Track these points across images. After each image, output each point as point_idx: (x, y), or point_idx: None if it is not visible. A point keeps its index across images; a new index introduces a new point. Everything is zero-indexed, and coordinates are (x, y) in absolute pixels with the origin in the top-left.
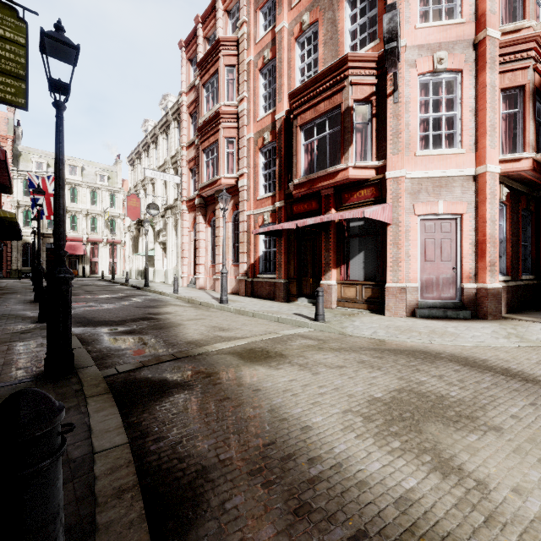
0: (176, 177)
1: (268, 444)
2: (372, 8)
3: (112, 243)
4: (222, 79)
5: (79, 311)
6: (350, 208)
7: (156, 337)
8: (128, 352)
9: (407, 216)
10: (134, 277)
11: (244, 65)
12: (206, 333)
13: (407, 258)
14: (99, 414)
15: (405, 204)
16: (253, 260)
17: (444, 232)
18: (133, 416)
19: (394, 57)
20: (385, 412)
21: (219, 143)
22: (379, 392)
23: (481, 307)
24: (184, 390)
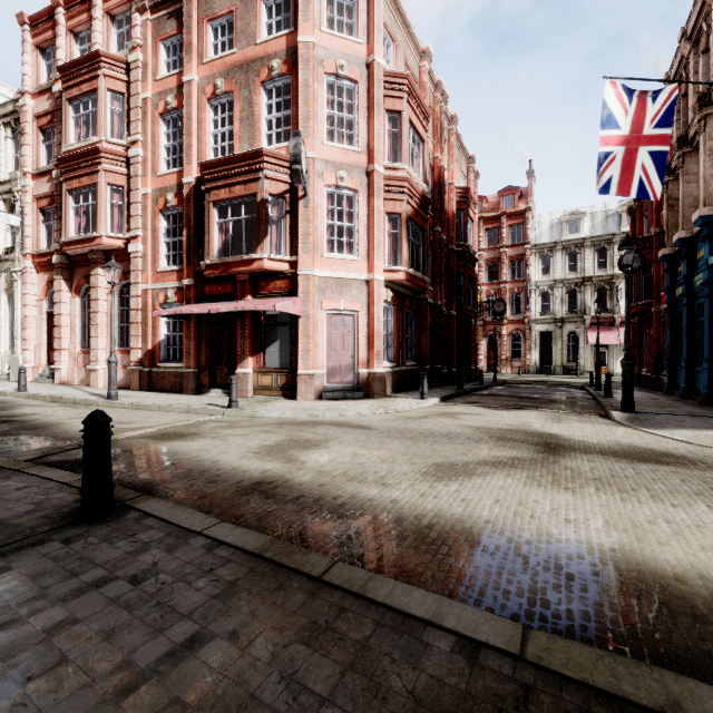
0: (12, 217)
1: (190, 470)
2: (287, 106)
3: None
4: (104, 106)
5: None
6: (266, 296)
7: (39, 435)
8: (14, 449)
9: (316, 310)
10: None
11: (138, 100)
12: None
13: (316, 347)
14: (46, 473)
15: (314, 299)
16: (151, 346)
17: (345, 326)
18: None
19: (299, 176)
20: (269, 450)
21: (98, 189)
22: (270, 443)
23: (371, 388)
24: None
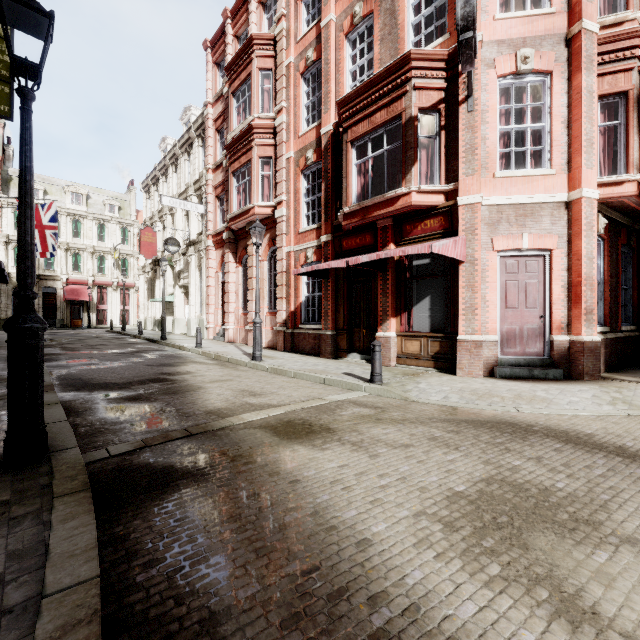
0: (200, 207)
1: (309, 570)
2: None
3: (123, 287)
4: (256, 86)
5: (75, 370)
6: (413, 242)
7: (168, 405)
8: (128, 427)
9: (483, 252)
10: (150, 328)
11: (283, 68)
12: (232, 399)
13: (484, 304)
14: (66, 525)
15: (481, 238)
16: (293, 307)
17: (529, 272)
18: (120, 524)
19: (470, 50)
20: (472, 516)
21: (252, 164)
22: (461, 484)
23: (575, 364)
24: (196, 481)
